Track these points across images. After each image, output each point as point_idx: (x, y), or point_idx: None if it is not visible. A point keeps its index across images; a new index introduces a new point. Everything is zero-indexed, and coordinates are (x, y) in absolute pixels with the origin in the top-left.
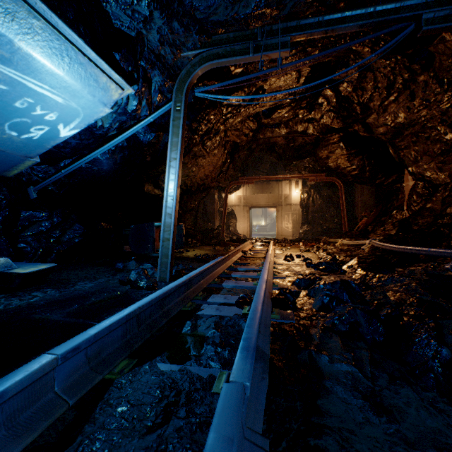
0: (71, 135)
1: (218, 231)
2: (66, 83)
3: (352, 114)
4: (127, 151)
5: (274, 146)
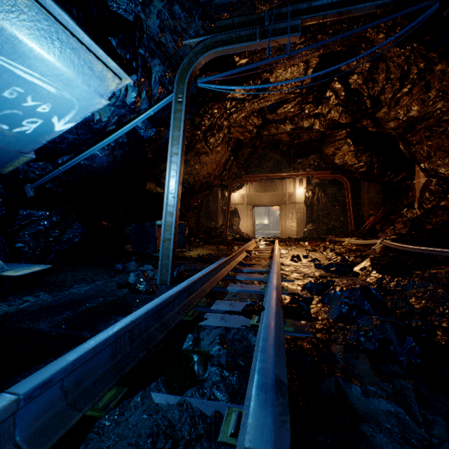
0: (67, 129)
1: (221, 230)
2: (57, 71)
3: (362, 108)
4: (127, 147)
5: (278, 143)
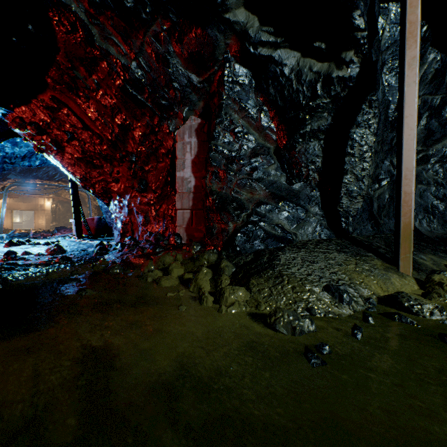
0: None
1: None
2: None
3: None
4: None
5: None
